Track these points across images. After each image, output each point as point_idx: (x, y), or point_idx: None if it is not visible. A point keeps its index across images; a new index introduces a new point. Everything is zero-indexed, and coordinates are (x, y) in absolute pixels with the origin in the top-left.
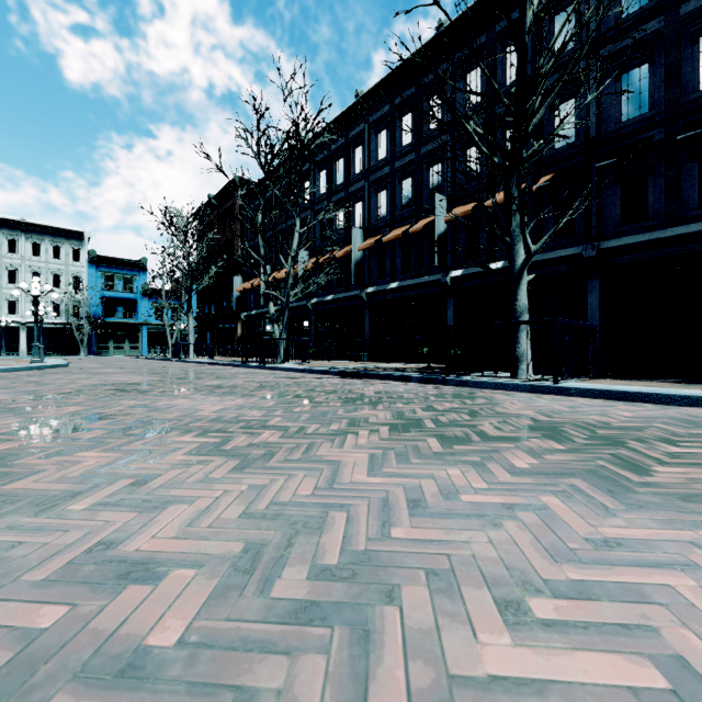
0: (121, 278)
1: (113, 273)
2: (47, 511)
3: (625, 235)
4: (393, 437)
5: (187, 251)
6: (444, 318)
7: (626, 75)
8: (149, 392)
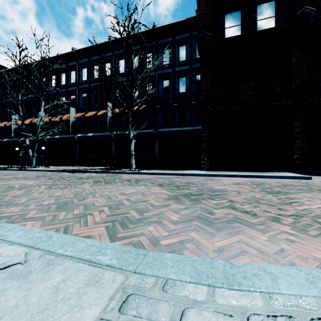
0: None
1: None
2: (29, 196)
3: (164, 128)
4: (94, 183)
5: None
6: (111, 149)
7: (164, 81)
8: None
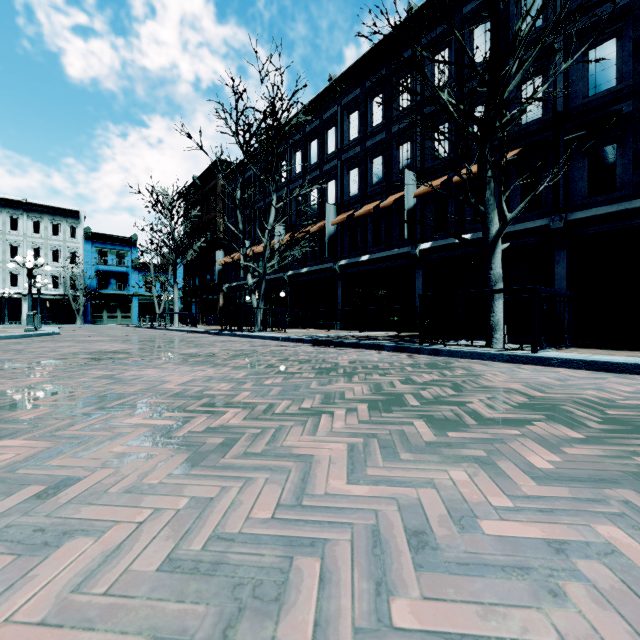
0: (114, 253)
1: (107, 249)
2: None
3: (593, 206)
4: (373, 418)
5: (172, 227)
6: (413, 289)
7: (594, 50)
8: (123, 361)
